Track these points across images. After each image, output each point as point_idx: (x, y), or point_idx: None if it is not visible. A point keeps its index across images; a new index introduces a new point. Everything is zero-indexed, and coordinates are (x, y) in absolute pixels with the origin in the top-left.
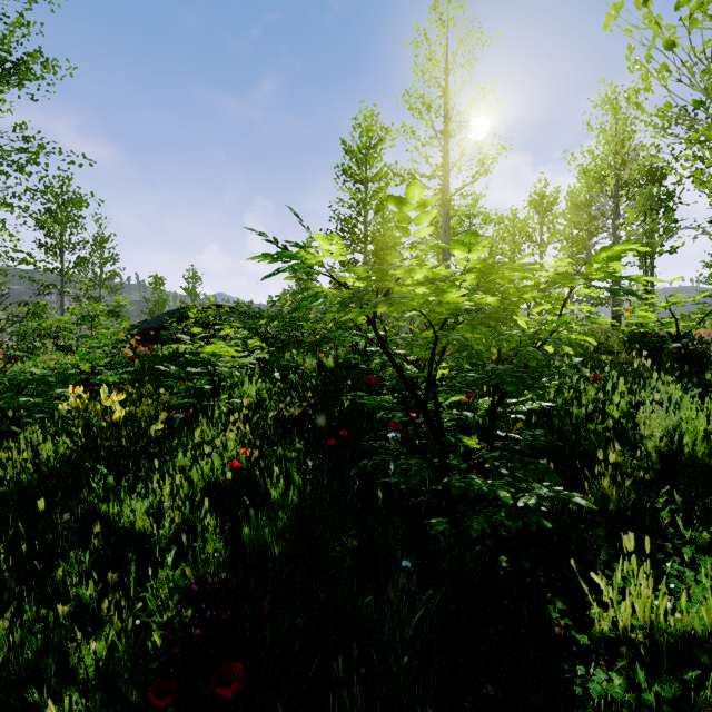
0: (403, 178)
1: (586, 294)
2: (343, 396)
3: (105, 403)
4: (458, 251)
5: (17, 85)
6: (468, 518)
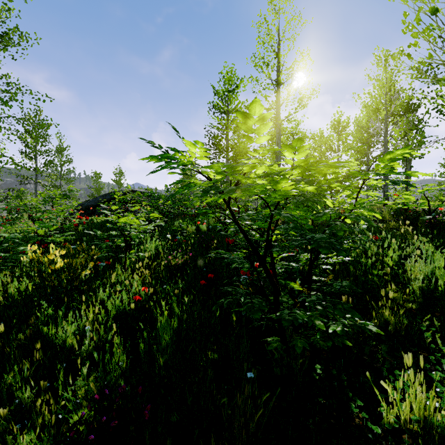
0: None
1: (374, 184)
2: (211, 250)
3: (50, 257)
4: (288, 153)
5: (2, 49)
6: (294, 339)
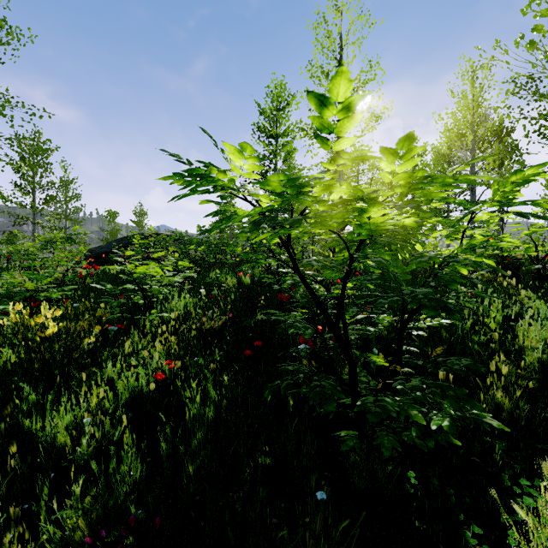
0: (306, 132)
1: (487, 219)
2: (258, 309)
3: (38, 319)
4: (385, 163)
5: None
6: (378, 435)
